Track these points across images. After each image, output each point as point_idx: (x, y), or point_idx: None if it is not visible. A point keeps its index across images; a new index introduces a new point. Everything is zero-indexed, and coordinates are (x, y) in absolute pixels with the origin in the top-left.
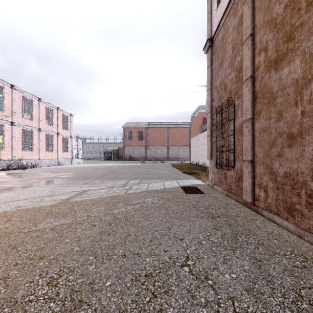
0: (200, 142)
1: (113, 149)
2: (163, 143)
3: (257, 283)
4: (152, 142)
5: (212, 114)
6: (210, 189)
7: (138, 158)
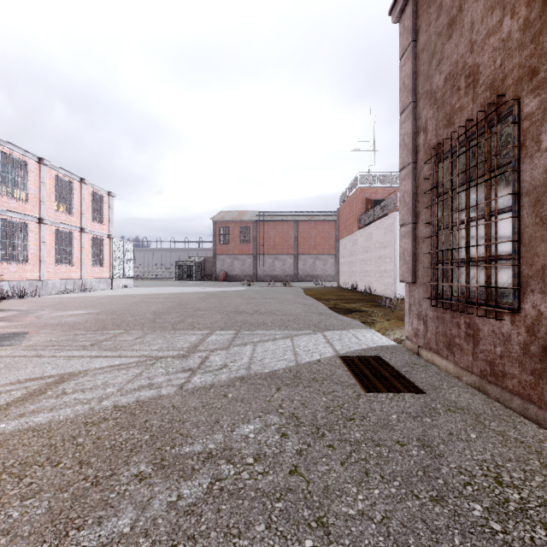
0: (360, 246)
1: (196, 260)
2: (287, 249)
3: None
4: (267, 247)
5: (417, 168)
6: (421, 366)
7: (241, 276)
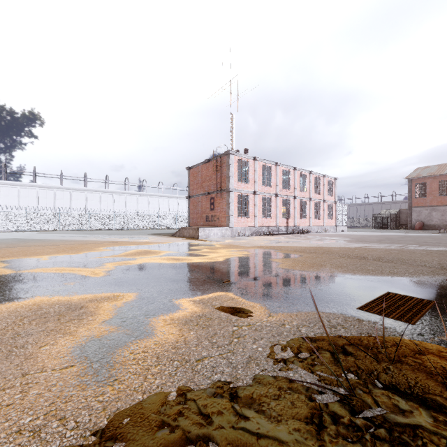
0: None
1: (390, 212)
2: None
3: (445, 263)
4: None
5: None
6: None
7: (440, 226)
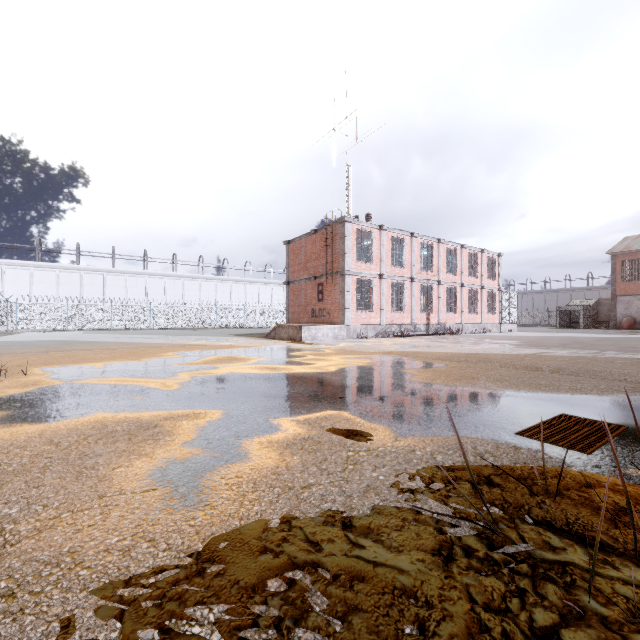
0: None
1: (583, 304)
2: None
3: None
4: None
5: None
6: None
7: None
